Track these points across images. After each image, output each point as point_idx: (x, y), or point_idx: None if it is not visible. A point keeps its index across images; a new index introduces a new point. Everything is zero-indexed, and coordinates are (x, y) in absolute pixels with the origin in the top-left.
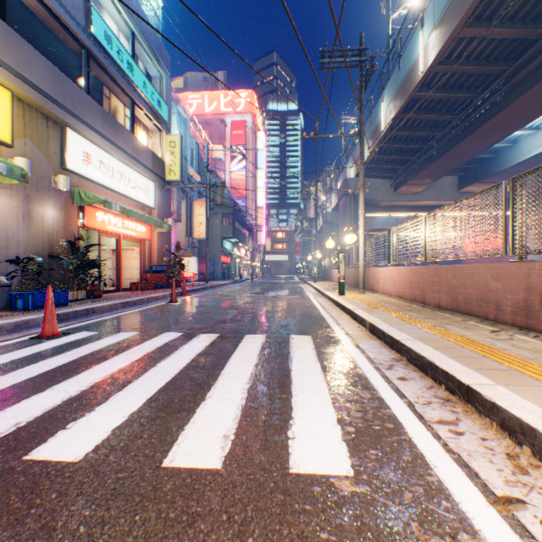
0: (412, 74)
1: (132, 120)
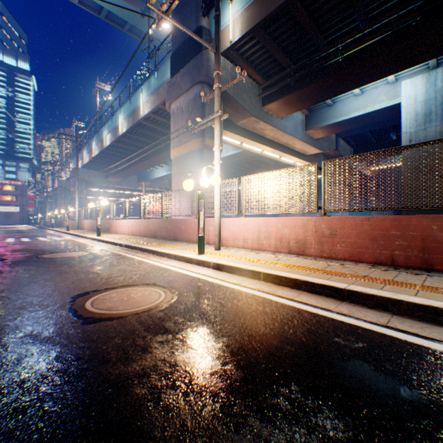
0: (103, 143)
1: None
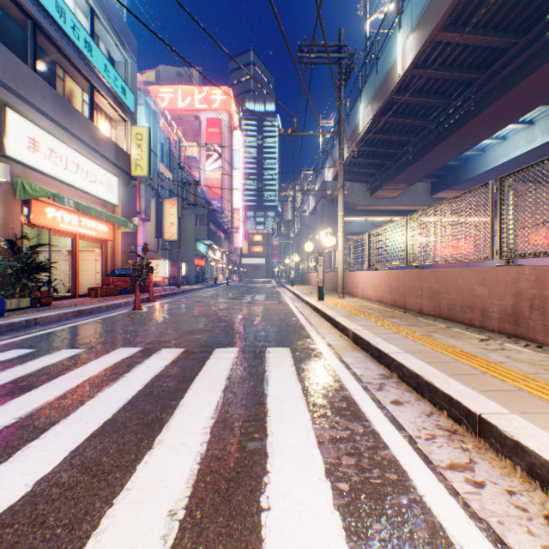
0: (389, 77)
1: (91, 106)
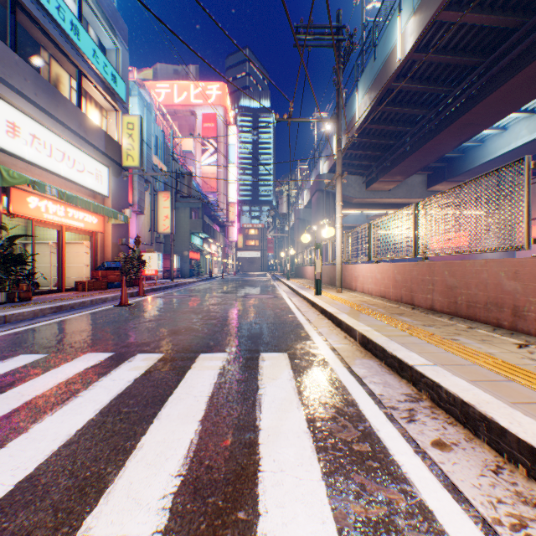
0: (388, 63)
1: (78, 92)
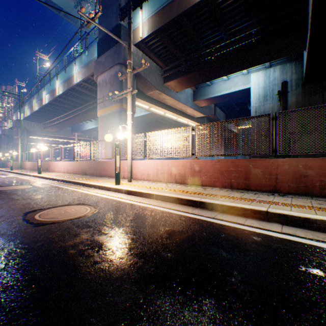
0: (43, 101)
1: None
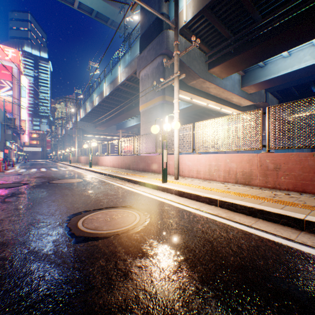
0: (93, 103)
1: None
